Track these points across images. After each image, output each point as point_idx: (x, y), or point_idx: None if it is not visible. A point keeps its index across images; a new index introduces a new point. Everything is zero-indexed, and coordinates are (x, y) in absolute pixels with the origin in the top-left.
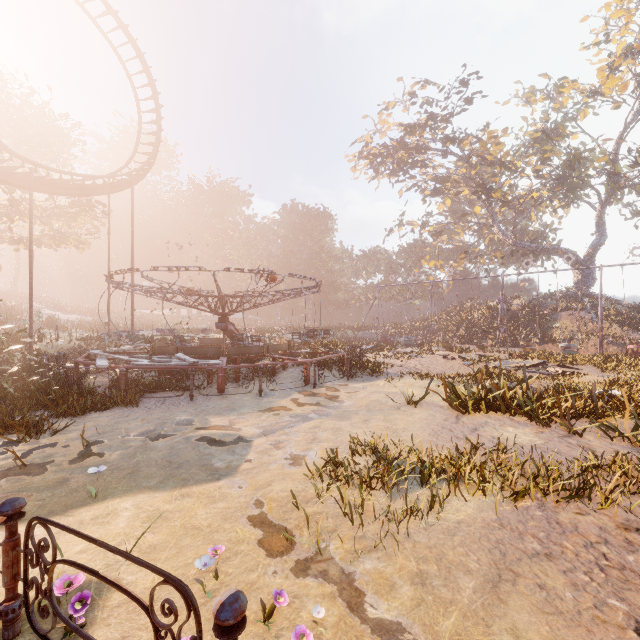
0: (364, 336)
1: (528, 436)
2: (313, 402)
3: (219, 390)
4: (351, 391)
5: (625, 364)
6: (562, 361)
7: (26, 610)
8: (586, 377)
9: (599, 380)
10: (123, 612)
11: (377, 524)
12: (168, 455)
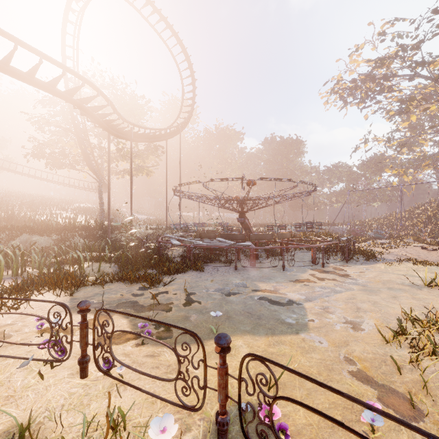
0: (334, 230)
1: None
2: (329, 278)
3: (251, 264)
4: (357, 271)
5: None
6: None
7: (241, 427)
8: None
9: None
10: None
11: None
12: (245, 308)
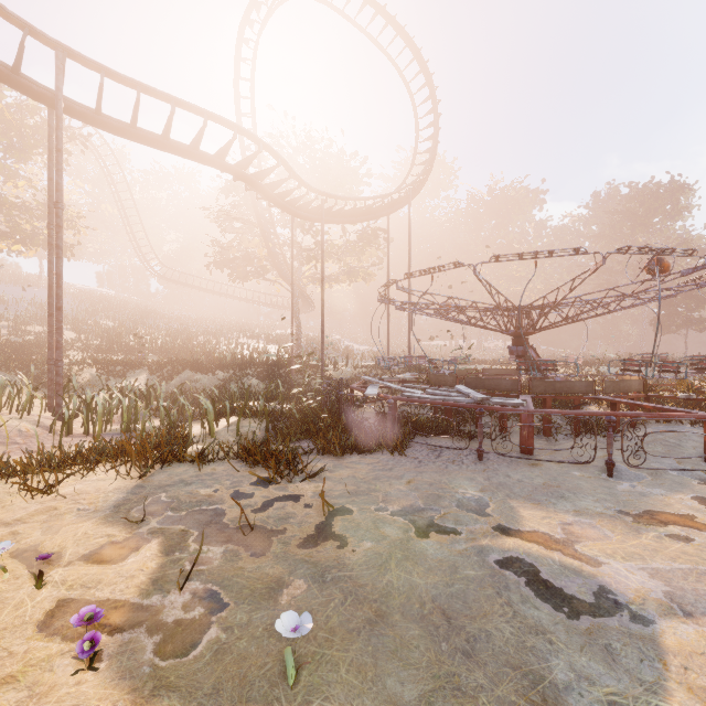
0: None
1: None
2: None
3: (523, 448)
4: None
5: None
6: None
7: None
8: None
9: None
10: None
11: None
12: (444, 590)
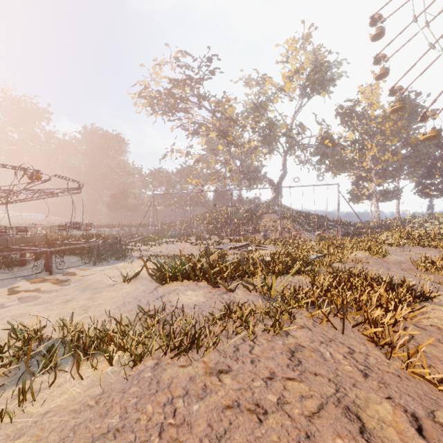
0: (145, 231)
1: (198, 296)
2: (33, 288)
3: None
4: (87, 274)
5: (289, 243)
6: (259, 243)
7: None
8: (263, 251)
9: (269, 252)
10: None
11: None
12: None
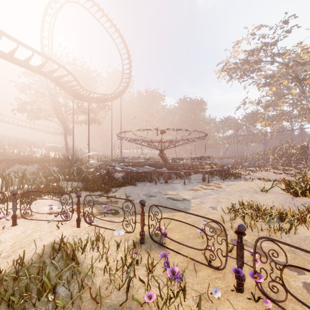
0: (224, 162)
1: None
2: (210, 188)
3: (165, 181)
4: (227, 185)
5: None
6: None
7: (149, 234)
8: None
9: None
10: (173, 243)
11: (263, 232)
12: (158, 202)
